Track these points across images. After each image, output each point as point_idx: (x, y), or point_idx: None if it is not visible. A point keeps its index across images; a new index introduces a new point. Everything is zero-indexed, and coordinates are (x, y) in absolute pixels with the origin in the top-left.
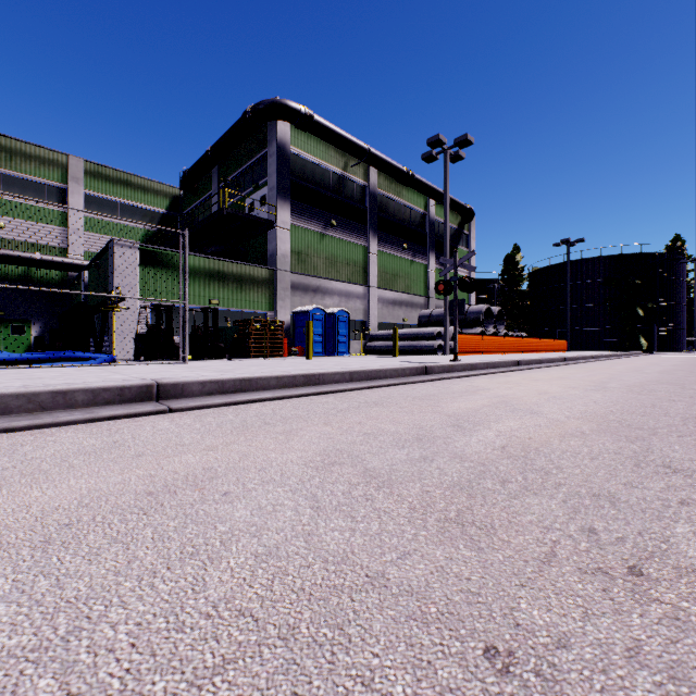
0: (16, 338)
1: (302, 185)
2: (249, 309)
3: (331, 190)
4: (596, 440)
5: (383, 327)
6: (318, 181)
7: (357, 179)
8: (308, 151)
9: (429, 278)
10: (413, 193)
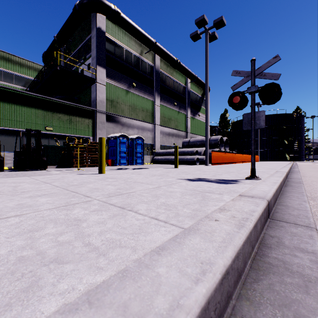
0: None
1: (114, 59)
2: (76, 134)
3: (132, 65)
4: None
5: (163, 148)
6: (124, 58)
7: (148, 62)
8: (118, 39)
9: (187, 122)
10: (179, 74)
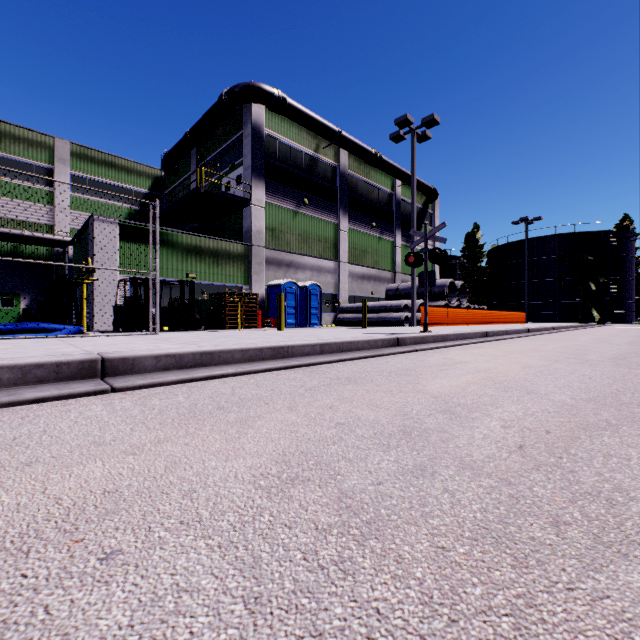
0: (6, 311)
1: (276, 165)
2: (225, 282)
3: (303, 171)
4: (635, 436)
5: (352, 300)
6: (291, 161)
7: (328, 161)
8: (281, 133)
9: (395, 254)
10: (381, 174)
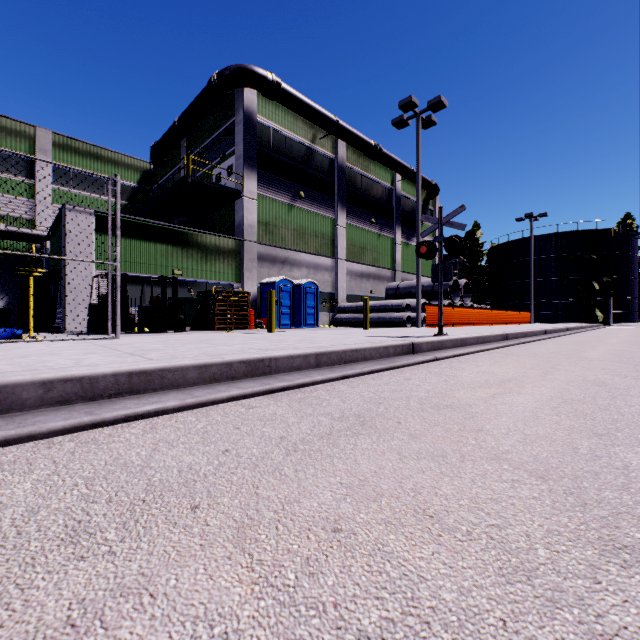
0: None
1: (270, 155)
2: (215, 280)
3: (299, 162)
4: None
5: (351, 300)
6: (286, 152)
7: (325, 152)
8: (276, 121)
9: (395, 252)
10: (380, 167)
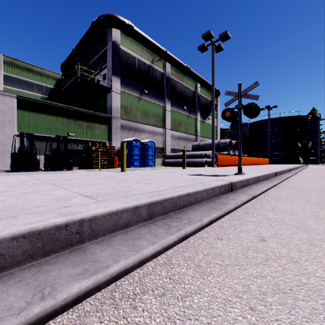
0: None
1: (128, 68)
2: (94, 139)
3: (144, 74)
4: None
5: (173, 151)
6: (137, 67)
7: (159, 69)
8: (131, 50)
9: (197, 126)
10: (189, 79)
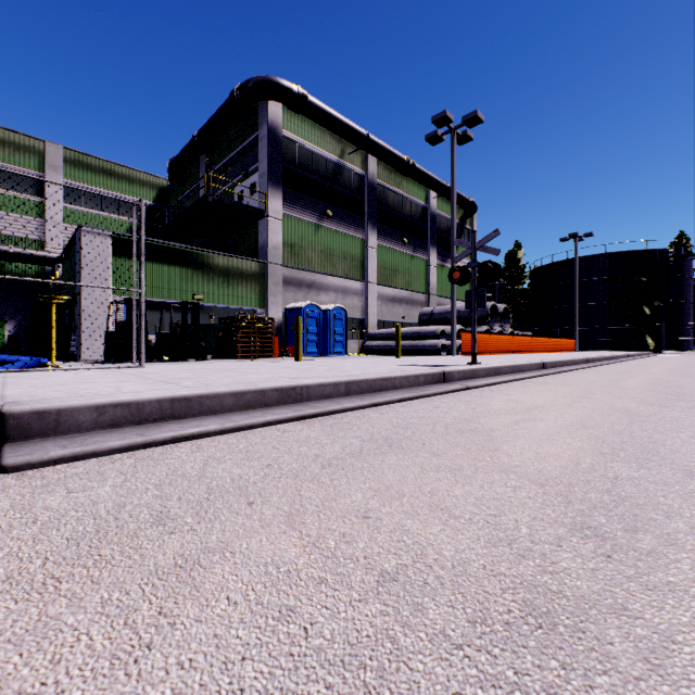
0: None
1: (296, 172)
2: (237, 305)
3: (326, 179)
4: None
5: (382, 326)
6: (312, 168)
7: (354, 168)
8: (302, 136)
9: (430, 275)
10: (414, 184)
